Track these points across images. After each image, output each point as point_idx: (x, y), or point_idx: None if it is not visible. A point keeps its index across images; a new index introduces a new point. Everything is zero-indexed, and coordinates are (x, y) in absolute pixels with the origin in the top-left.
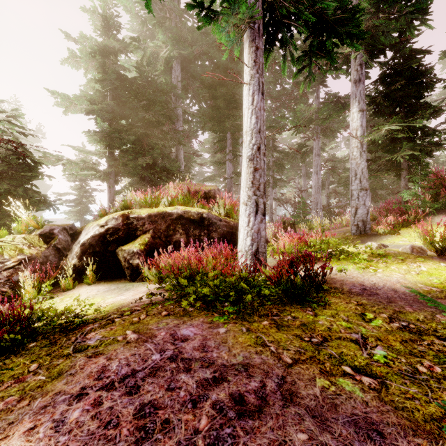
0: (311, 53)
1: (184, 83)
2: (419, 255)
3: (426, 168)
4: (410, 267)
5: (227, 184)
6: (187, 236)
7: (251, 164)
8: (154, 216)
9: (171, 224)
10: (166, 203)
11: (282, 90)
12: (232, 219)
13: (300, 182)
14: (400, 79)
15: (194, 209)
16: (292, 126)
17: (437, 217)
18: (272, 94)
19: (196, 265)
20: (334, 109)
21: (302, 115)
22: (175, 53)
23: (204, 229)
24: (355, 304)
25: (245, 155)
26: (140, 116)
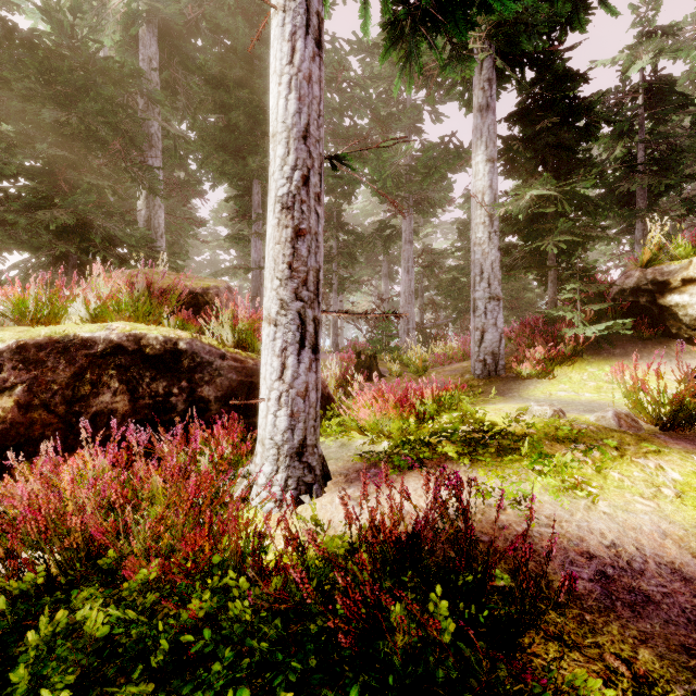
0: (419, 9)
1: (166, 75)
2: (633, 433)
3: (587, 266)
4: (650, 475)
5: (253, 280)
6: (132, 398)
7: (289, 217)
8: (35, 347)
9: (87, 367)
10: (82, 315)
11: (354, 127)
12: (252, 352)
13: (379, 287)
14: (548, 114)
15: (157, 330)
16: (368, 196)
17: (603, 347)
18: (337, 133)
19: (81, 537)
20: (444, 158)
21: (391, 158)
22: (141, 4)
23: (180, 379)
24: (630, 686)
25: (273, 194)
26: (48, 117)
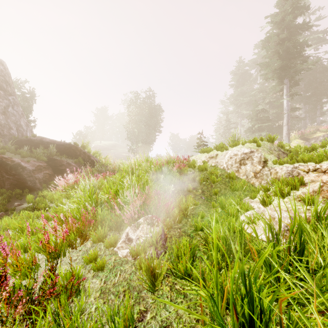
0: None
1: None
2: None
3: None
4: None
5: None
6: None
7: None
8: None
9: None
10: None
11: None
12: None
13: None
14: None
15: None
16: None
17: None
18: None
19: None
20: None
21: None
22: None
23: None
24: None
25: None
26: None
